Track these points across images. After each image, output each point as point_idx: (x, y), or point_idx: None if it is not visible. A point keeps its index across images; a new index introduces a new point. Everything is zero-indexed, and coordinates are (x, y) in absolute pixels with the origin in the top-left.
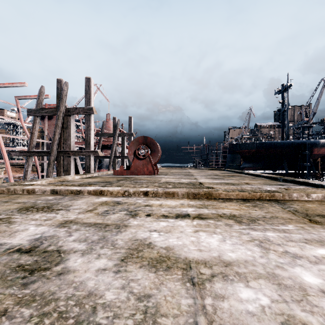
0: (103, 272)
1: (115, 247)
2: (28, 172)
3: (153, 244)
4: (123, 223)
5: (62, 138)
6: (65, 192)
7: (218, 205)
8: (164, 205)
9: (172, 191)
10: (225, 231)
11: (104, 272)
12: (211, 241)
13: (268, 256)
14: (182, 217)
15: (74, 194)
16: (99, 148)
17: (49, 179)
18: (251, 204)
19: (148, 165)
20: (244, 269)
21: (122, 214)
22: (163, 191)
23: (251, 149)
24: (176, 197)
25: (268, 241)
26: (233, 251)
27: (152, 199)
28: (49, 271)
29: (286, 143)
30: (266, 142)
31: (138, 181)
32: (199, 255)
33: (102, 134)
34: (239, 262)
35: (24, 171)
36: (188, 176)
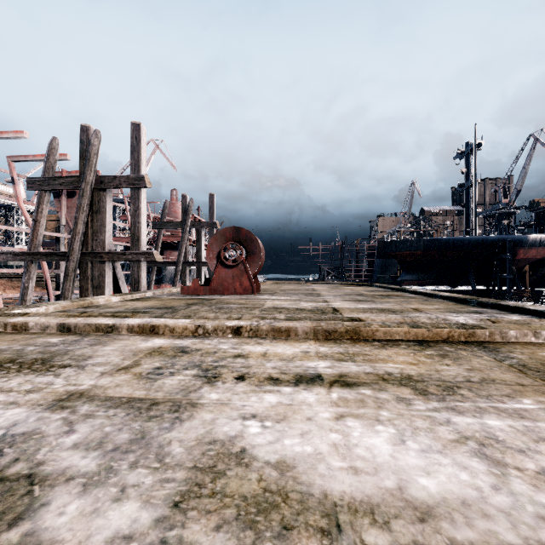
0: None
1: (163, 464)
2: (28, 290)
3: (250, 452)
4: (188, 398)
5: (90, 230)
6: (85, 329)
7: (374, 354)
8: (272, 355)
9: (286, 327)
10: (400, 417)
11: None
12: (375, 445)
13: (510, 487)
14: (308, 382)
15: (102, 332)
16: (158, 248)
17: (62, 303)
18: (435, 352)
19: (242, 277)
20: (468, 531)
21: (189, 375)
22: (269, 326)
23: (415, 250)
24: (293, 337)
25: (497, 442)
26: (428, 472)
27: (249, 342)
28: None
29: (473, 241)
30: (441, 239)
31: (224, 305)
32: (355, 484)
33: (163, 223)
34: (449, 506)
35: (22, 289)
36: (311, 296)
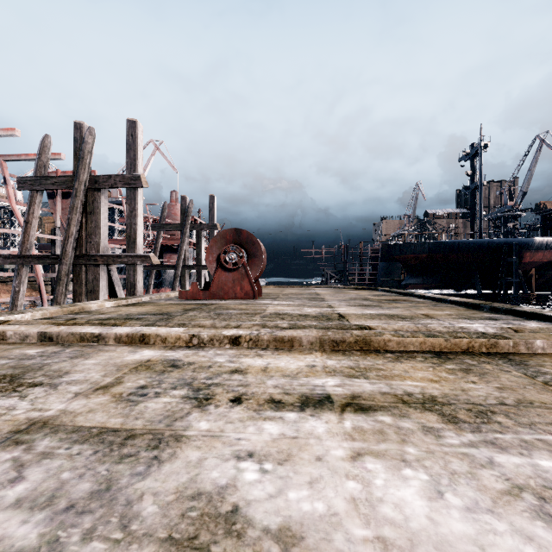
0: None
1: (127, 534)
2: (19, 294)
3: (243, 513)
4: (173, 429)
5: (84, 232)
6: (68, 339)
7: (389, 368)
8: (274, 369)
9: (289, 336)
10: (431, 455)
11: None
12: (405, 500)
13: None
14: (316, 406)
15: (87, 342)
16: (157, 251)
17: (50, 309)
18: (456, 366)
19: (243, 281)
20: None
21: (177, 396)
22: (270, 335)
23: (420, 253)
24: (297, 348)
25: None
26: (482, 547)
27: (248, 353)
28: None
29: (479, 244)
30: (446, 242)
31: (223, 311)
32: None
33: (162, 226)
34: None
35: (12, 293)
36: (315, 301)
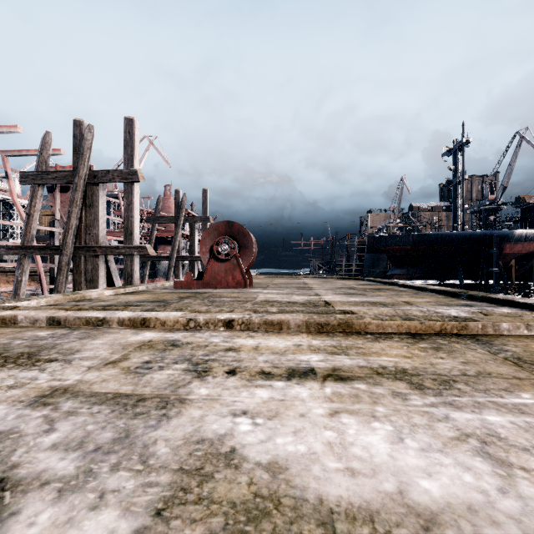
0: None
1: (146, 466)
2: (21, 283)
3: (240, 452)
4: (177, 394)
5: (83, 224)
6: (75, 322)
7: (367, 347)
8: (264, 348)
9: (278, 320)
10: (397, 413)
11: None
12: (372, 443)
13: (517, 489)
14: (301, 376)
15: (92, 325)
16: (152, 242)
17: (54, 296)
18: (428, 345)
19: (235, 271)
20: None
21: (178, 369)
22: (261, 319)
23: (405, 244)
24: (285, 330)
25: (499, 439)
26: (429, 474)
27: (240, 335)
28: None
29: (461, 236)
30: (429, 234)
31: (216, 299)
32: (352, 488)
33: (157, 218)
34: (455, 512)
35: (15, 283)
36: (303, 290)
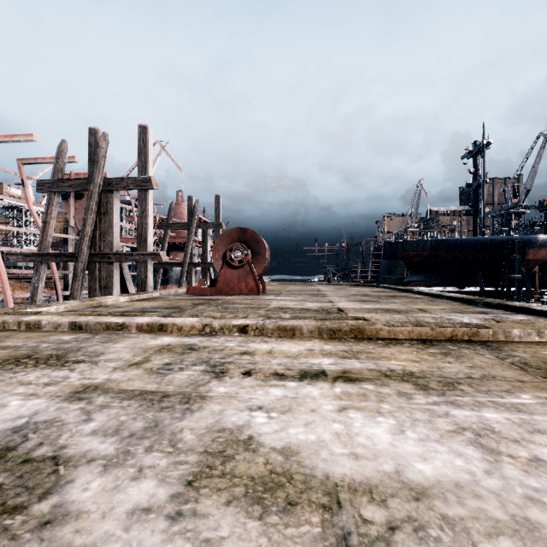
0: (144, 518)
1: (176, 449)
2: (38, 290)
3: (256, 439)
4: (198, 391)
5: (98, 232)
6: (95, 327)
7: (378, 352)
8: (277, 352)
9: (291, 325)
10: (400, 409)
11: (146, 518)
12: (375, 434)
13: (502, 472)
14: (312, 378)
15: (112, 330)
16: (164, 249)
17: (72, 303)
18: (438, 351)
19: (248, 278)
20: (459, 509)
21: (197, 370)
22: (274, 325)
23: (422, 250)
24: (298, 336)
25: (492, 432)
26: (425, 458)
27: (255, 340)
28: (21, 517)
29: (481, 242)
30: (448, 239)
31: (230, 305)
32: (355, 468)
33: (169, 225)
34: (443, 487)
35: (32, 289)
36: (317, 297)
